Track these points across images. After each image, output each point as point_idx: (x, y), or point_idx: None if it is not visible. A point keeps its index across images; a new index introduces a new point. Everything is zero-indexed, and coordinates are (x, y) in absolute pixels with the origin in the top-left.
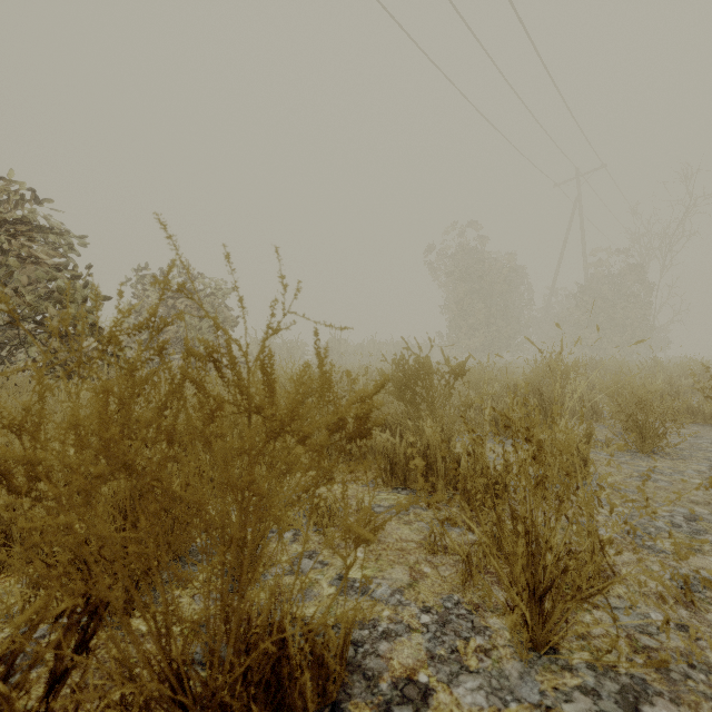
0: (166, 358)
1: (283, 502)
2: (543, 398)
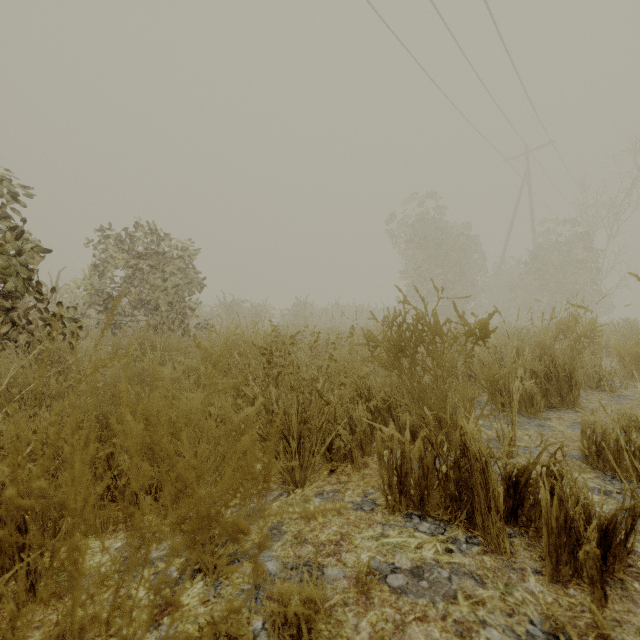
0: (132, 320)
1: (223, 561)
2: (555, 365)
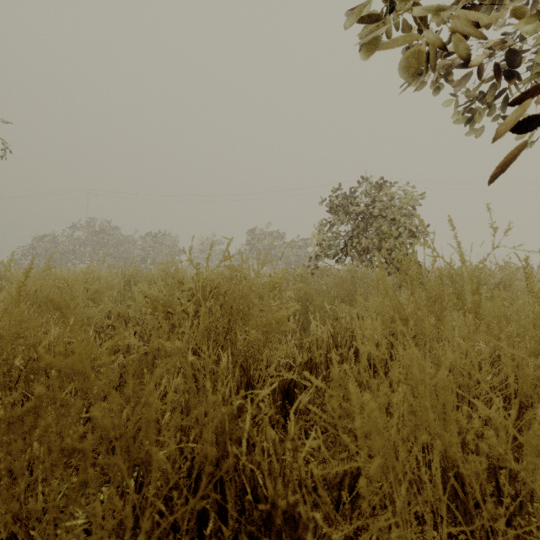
0: None
1: None
2: None
